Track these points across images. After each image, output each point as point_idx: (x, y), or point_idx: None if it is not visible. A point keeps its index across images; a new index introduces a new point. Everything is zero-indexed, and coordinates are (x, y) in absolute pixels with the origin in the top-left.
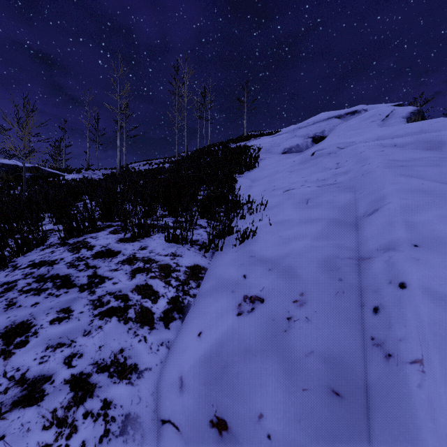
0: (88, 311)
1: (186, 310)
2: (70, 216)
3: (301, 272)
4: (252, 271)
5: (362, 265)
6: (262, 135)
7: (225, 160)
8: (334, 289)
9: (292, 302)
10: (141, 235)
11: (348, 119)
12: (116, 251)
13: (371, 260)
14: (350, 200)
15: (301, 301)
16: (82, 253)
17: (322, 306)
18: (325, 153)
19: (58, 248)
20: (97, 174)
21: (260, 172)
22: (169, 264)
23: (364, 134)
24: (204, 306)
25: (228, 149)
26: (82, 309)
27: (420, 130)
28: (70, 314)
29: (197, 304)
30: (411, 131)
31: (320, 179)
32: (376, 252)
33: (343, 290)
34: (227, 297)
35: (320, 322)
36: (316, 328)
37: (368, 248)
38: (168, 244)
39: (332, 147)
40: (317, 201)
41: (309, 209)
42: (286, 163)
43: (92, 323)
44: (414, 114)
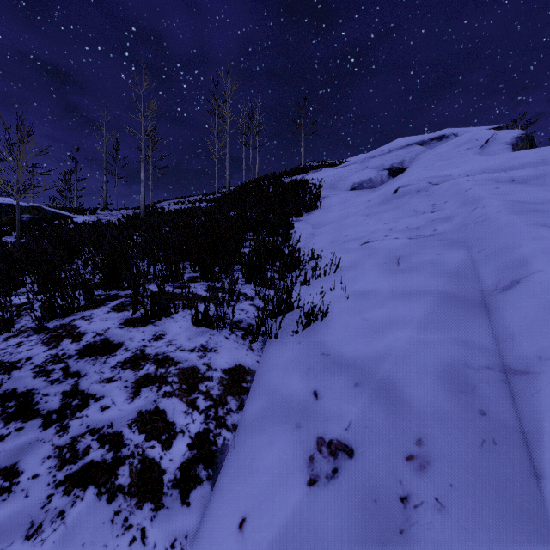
0: (47, 472)
1: (219, 459)
2: (60, 282)
3: (410, 392)
4: (327, 384)
5: (516, 384)
6: (324, 166)
7: (278, 198)
8: (476, 434)
9: (404, 458)
10: (157, 315)
11: (434, 146)
12: (116, 344)
13: (533, 378)
14: (464, 262)
15: (420, 458)
16: (63, 347)
17: (461, 472)
18: (413, 190)
19: (29, 338)
20: (116, 215)
21: (325, 214)
22: (196, 366)
23: (460, 165)
24: (250, 454)
25: (281, 184)
26: (37, 467)
27: (542, 159)
28: (14, 481)
29: (238, 446)
30: (529, 161)
31: (411, 228)
32: (538, 362)
33: (493, 436)
34: (288, 437)
35: (464, 513)
36: (459, 529)
37: (519, 351)
38: (197, 330)
39: (422, 183)
40: (413, 261)
41: (404, 275)
42: (359, 202)
43: (49, 502)
44: (522, 139)
